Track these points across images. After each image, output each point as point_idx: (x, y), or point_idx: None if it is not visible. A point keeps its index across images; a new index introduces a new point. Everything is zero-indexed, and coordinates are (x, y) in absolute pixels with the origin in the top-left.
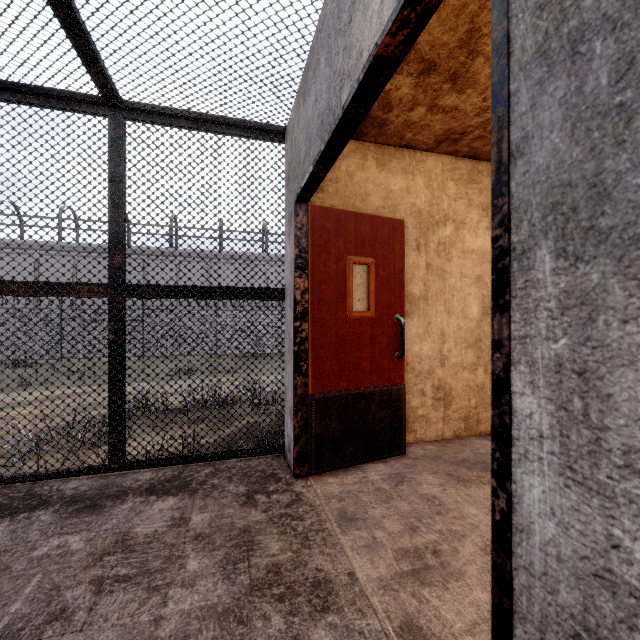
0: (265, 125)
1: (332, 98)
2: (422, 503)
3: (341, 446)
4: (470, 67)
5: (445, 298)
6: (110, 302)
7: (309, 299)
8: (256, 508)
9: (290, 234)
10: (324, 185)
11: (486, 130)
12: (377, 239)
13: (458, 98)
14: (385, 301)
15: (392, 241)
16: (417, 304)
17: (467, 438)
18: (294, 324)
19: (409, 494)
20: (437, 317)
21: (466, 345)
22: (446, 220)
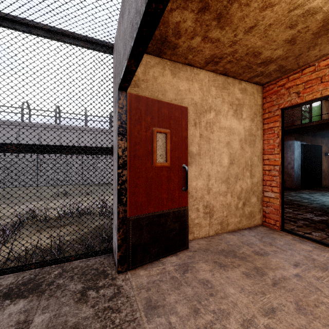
0: (99, 41)
1: (138, 2)
2: (200, 287)
3: (149, 248)
4: (229, 10)
5: (210, 154)
6: None
7: (127, 154)
8: (87, 304)
9: (115, 112)
10: (139, 83)
11: (234, 57)
12: (171, 118)
13: (220, 33)
14: (176, 156)
15: (180, 119)
16: (194, 158)
17: (222, 234)
18: (117, 171)
19: (192, 280)
20: (206, 165)
21: (221, 181)
22: (210, 109)
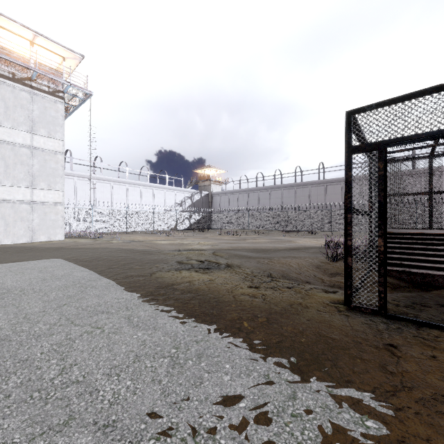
0: None
1: None
2: None
3: None
4: None
5: None
6: (429, 195)
7: None
8: None
9: None
10: None
11: None
12: None
13: None
14: None
15: None
16: None
17: None
18: None
19: None
20: None
21: None
22: None
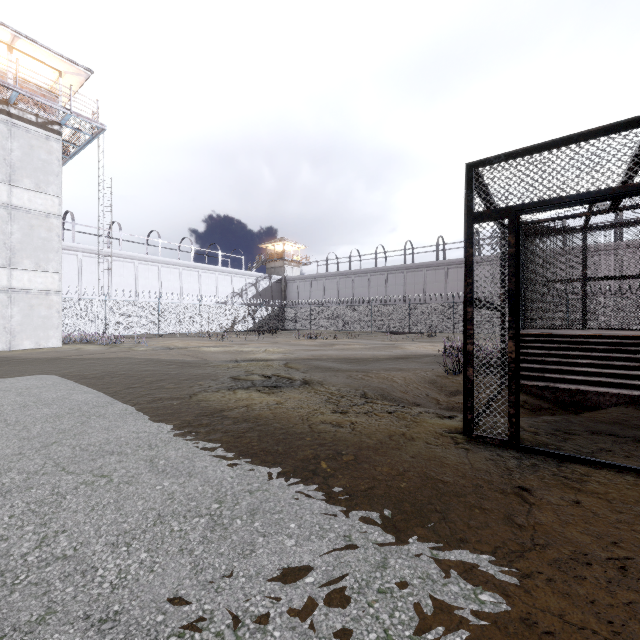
0: None
1: None
2: None
3: None
4: None
5: None
6: (582, 283)
7: None
8: None
9: None
10: None
11: None
12: None
13: None
14: None
15: None
16: None
17: None
18: None
19: None
20: None
21: None
22: None
